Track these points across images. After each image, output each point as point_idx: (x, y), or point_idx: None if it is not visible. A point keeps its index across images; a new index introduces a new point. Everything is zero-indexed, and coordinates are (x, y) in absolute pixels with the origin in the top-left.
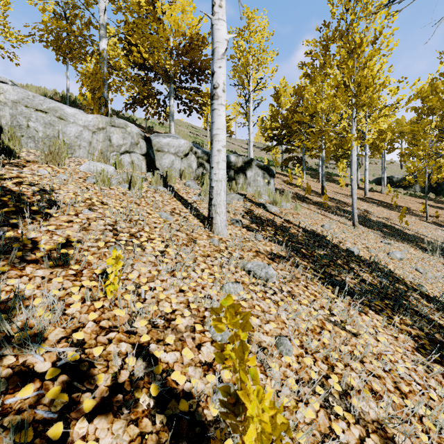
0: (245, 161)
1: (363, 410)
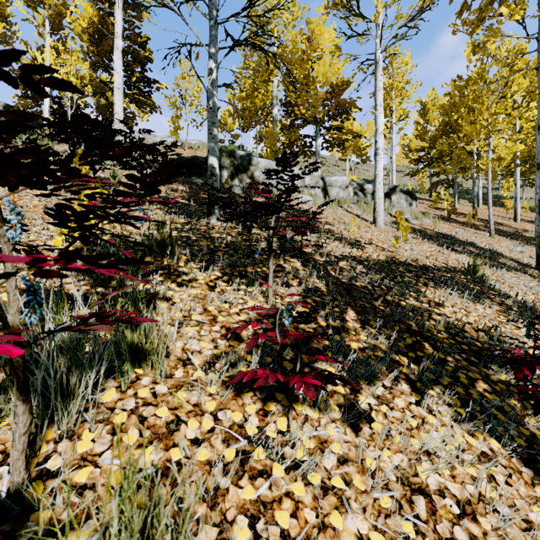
0: (390, 188)
1: (439, 261)
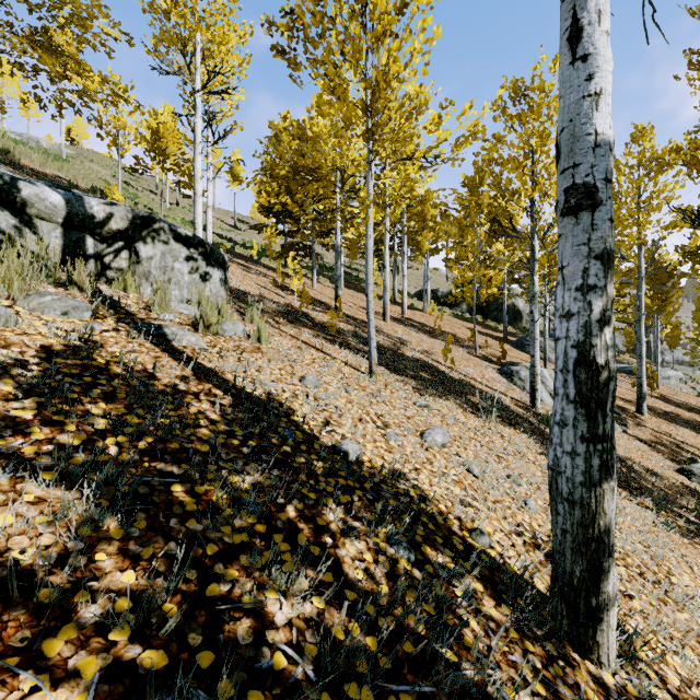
0: (134, 218)
1: None
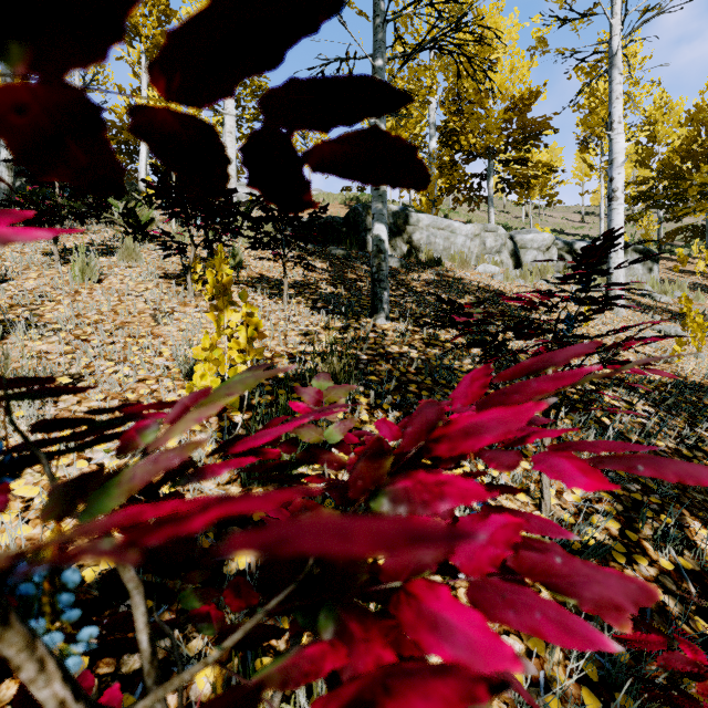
0: None
1: None
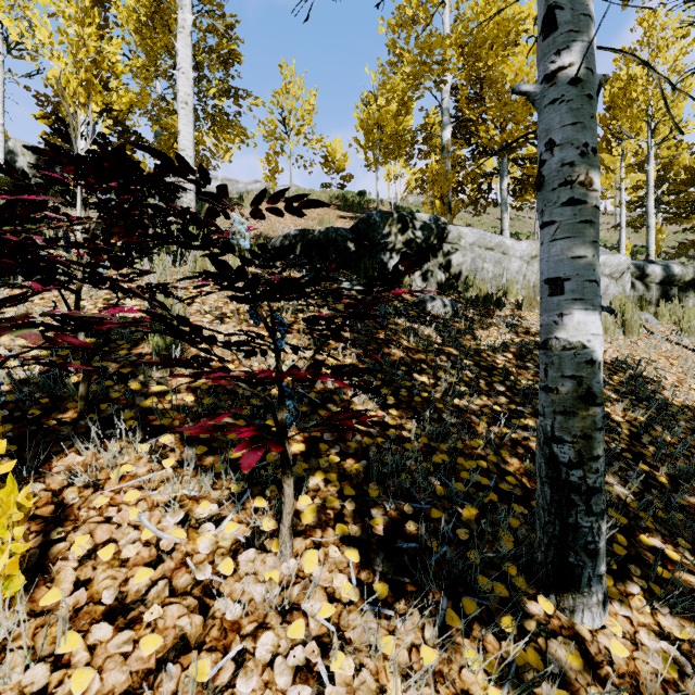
0: None
1: None
